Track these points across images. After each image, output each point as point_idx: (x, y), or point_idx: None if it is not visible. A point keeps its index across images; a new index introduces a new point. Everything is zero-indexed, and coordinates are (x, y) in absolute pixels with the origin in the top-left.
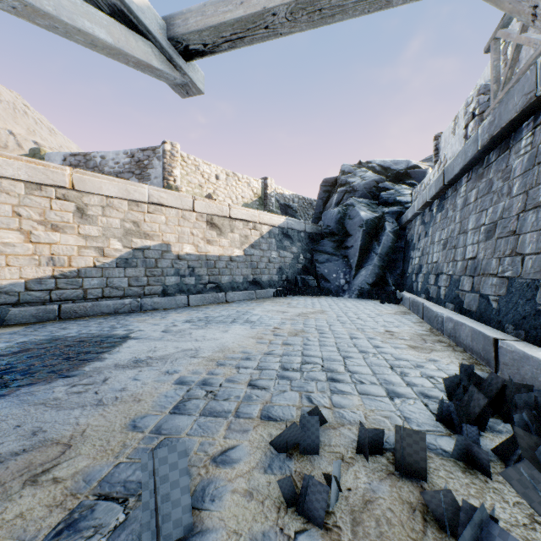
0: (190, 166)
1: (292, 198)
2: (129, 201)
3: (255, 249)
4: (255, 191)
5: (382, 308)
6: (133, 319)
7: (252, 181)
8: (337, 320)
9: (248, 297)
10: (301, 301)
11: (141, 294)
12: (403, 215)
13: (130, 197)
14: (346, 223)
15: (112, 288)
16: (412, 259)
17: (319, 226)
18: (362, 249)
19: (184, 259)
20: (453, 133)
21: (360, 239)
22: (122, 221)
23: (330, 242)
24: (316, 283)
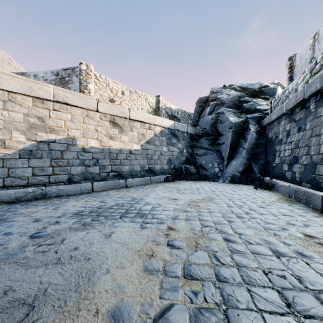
0: (102, 83)
1: (177, 111)
2: (34, 98)
3: (150, 145)
4: (151, 105)
5: (261, 195)
6: (23, 211)
7: (148, 97)
8: (232, 213)
9: (144, 182)
10: (187, 186)
11: (46, 182)
12: (265, 119)
13: (34, 94)
14: (218, 126)
15: (15, 178)
16: (280, 151)
17: (197, 129)
18: (231, 145)
19: (89, 151)
20: (312, 49)
21: (230, 137)
22: (26, 115)
23: (206, 140)
24: (195, 171)
